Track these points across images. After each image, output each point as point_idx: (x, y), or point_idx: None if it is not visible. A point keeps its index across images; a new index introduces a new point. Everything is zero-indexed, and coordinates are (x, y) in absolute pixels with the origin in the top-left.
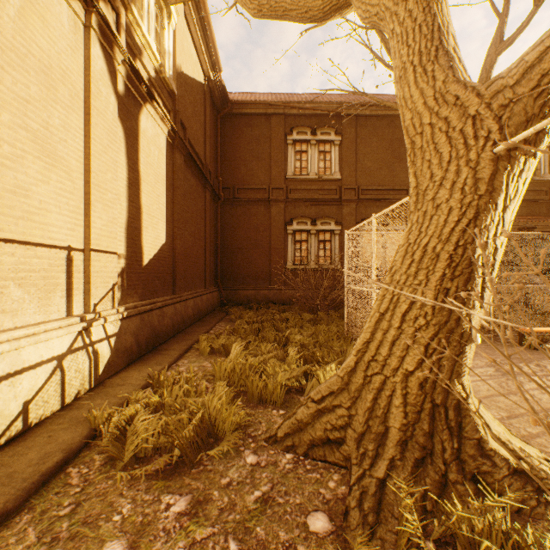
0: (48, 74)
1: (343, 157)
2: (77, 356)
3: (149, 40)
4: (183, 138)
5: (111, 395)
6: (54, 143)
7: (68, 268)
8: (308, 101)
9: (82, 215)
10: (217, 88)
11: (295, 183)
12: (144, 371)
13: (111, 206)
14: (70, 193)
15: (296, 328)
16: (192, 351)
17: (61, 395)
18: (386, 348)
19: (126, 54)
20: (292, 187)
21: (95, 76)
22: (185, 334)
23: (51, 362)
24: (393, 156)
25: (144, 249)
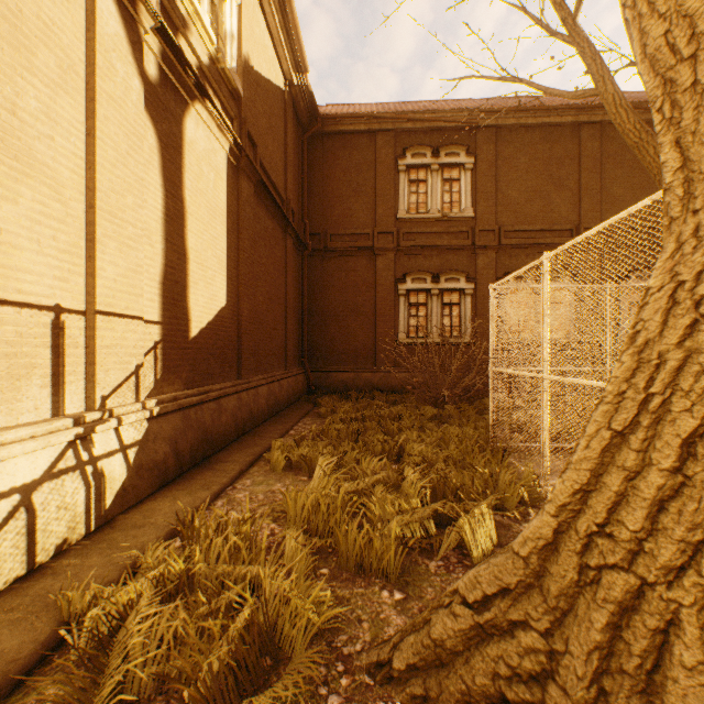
0: (15, 24)
1: (477, 187)
2: (63, 482)
3: (198, 8)
4: (252, 159)
5: (116, 547)
6: (28, 139)
7: (55, 340)
8: (427, 110)
9: (83, 257)
10: (303, 98)
11: (409, 225)
12: (181, 500)
13: (133, 247)
14: (60, 222)
15: (413, 431)
16: (260, 465)
17: (27, 552)
18: (638, 513)
19: (158, 18)
20: (405, 231)
21: (105, 42)
22: (253, 437)
23: (9, 497)
24: (550, 183)
25: (192, 314)
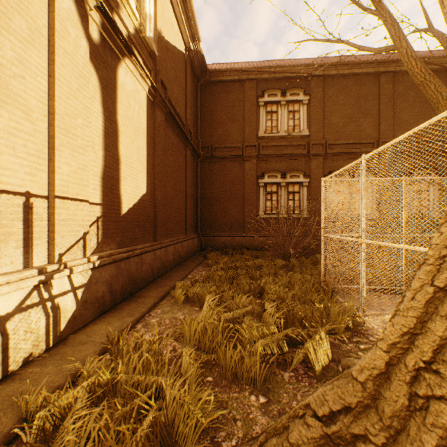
0: None
1: (311, 115)
2: (29, 314)
3: None
4: (163, 97)
5: (66, 359)
6: (5, 77)
7: (25, 216)
8: (278, 66)
9: (46, 159)
10: (197, 58)
11: (266, 141)
12: (113, 324)
13: (81, 153)
14: (29, 135)
15: (270, 276)
16: (168, 299)
17: (2, 364)
18: None
19: None
20: (263, 144)
21: (61, 13)
22: (163, 279)
23: None
24: (359, 112)
25: (123, 198)
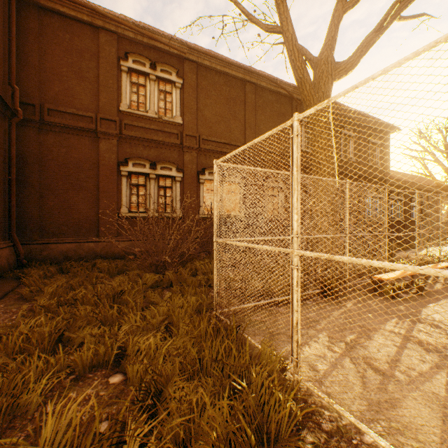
0: None
1: (184, 102)
2: None
3: None
4: None
5: None
6: None
7: None
8: (147, 28)
9: None
10: None
11: (131, 118)
12: None
13: None
14: None
15: (138, 312)
16: None
17: None
18: None
19: None
20: (128, 122)
21: None
22: None
23: None
24: (229, 113)
25: None
